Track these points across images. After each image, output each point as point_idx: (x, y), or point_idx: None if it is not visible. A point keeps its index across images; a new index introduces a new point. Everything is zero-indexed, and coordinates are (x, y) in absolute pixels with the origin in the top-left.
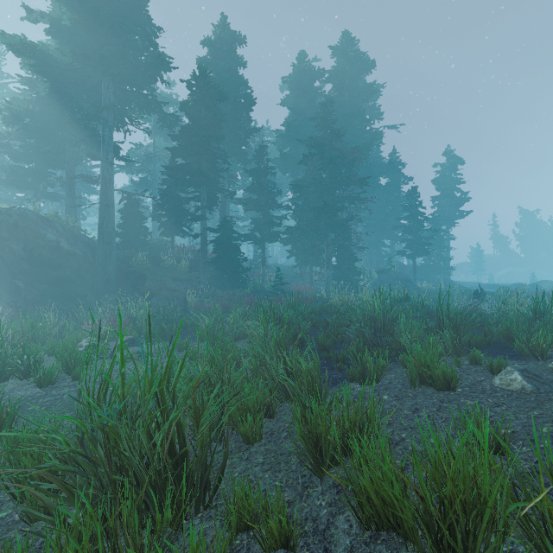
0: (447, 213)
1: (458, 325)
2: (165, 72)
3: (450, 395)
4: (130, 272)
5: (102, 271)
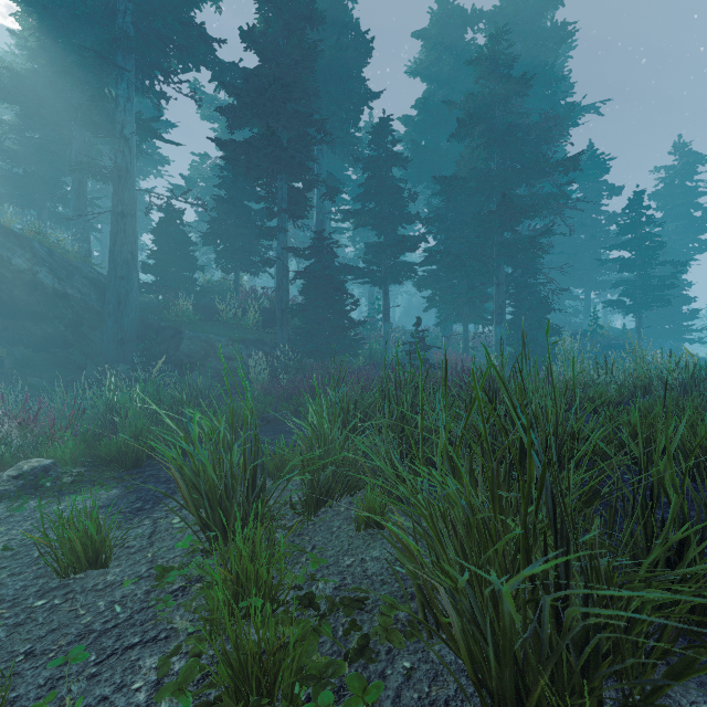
0: (678, 245)
1: None
2: None
3: None
4: (162, 329)
5: (113, 326)
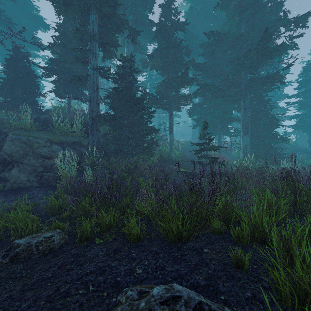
0: None
1: None
2: None
3: None
4: (1, 134)
5: None
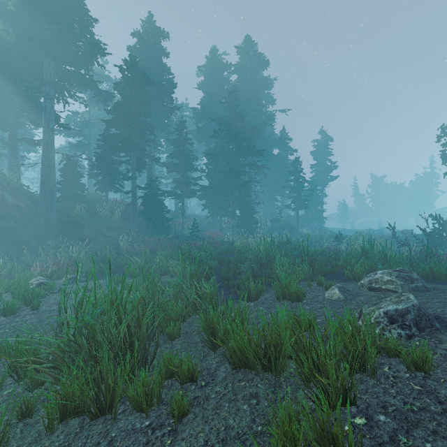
0: (321, 177)
1: (314, 260)
2: (100, 56)
3: (298, 304)
4: (70, 222)
5: (44, 221)
